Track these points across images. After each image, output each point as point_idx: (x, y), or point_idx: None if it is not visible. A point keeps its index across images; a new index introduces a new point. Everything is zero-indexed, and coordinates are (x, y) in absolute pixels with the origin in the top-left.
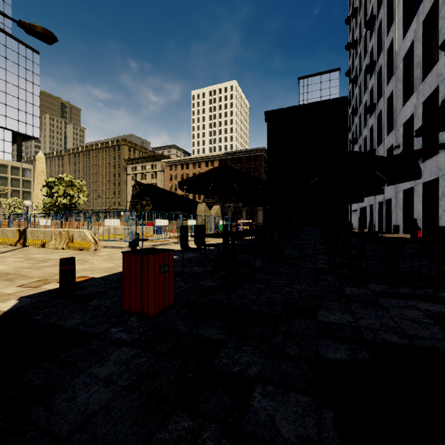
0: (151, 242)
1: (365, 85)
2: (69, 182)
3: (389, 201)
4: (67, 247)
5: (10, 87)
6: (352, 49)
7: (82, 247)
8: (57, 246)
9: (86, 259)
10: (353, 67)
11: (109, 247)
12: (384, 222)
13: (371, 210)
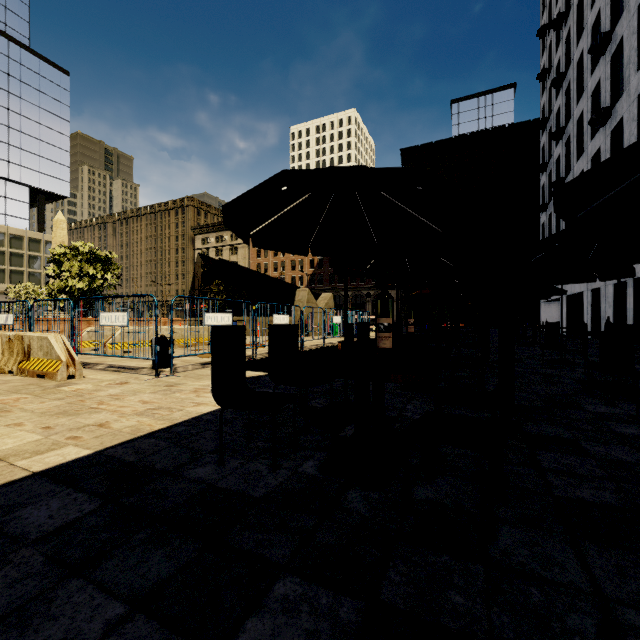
0: (206, 356)
1: (578, 88)
2: (87, 254)
3: (639, 280)
4: (19, 371)
5: (27, 123)
6: (554, 29)
7: (43, 370)
8: (3, 367)
9: (2, 410)
10: (550, 65)
11: (111, 369)
12: (629, 318)
13: (594, 298)
